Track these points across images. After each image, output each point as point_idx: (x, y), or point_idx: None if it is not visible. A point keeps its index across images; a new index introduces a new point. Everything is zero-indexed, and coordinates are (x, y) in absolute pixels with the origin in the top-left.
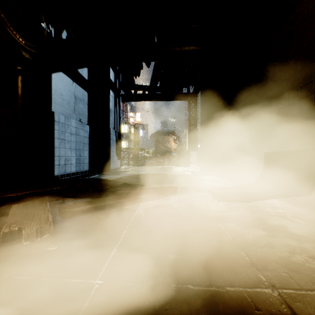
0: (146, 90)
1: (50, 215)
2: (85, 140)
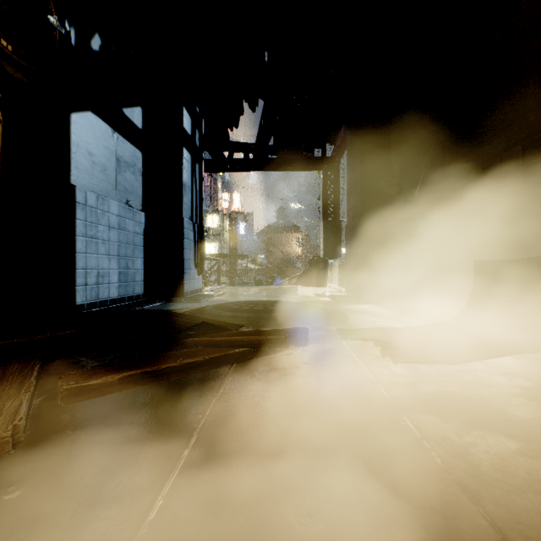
0: (250, 152)
1: (26, 402)
2: (138, 238)
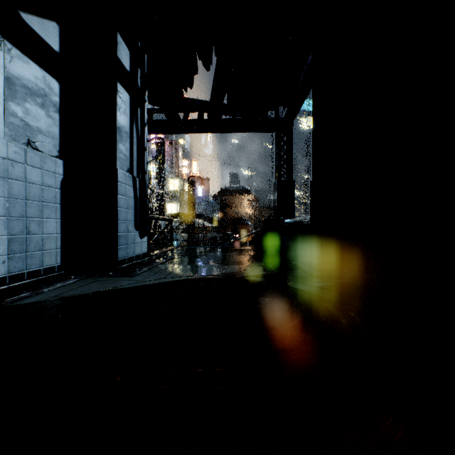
0: (204, 111)
1: None
2: (50, 193)
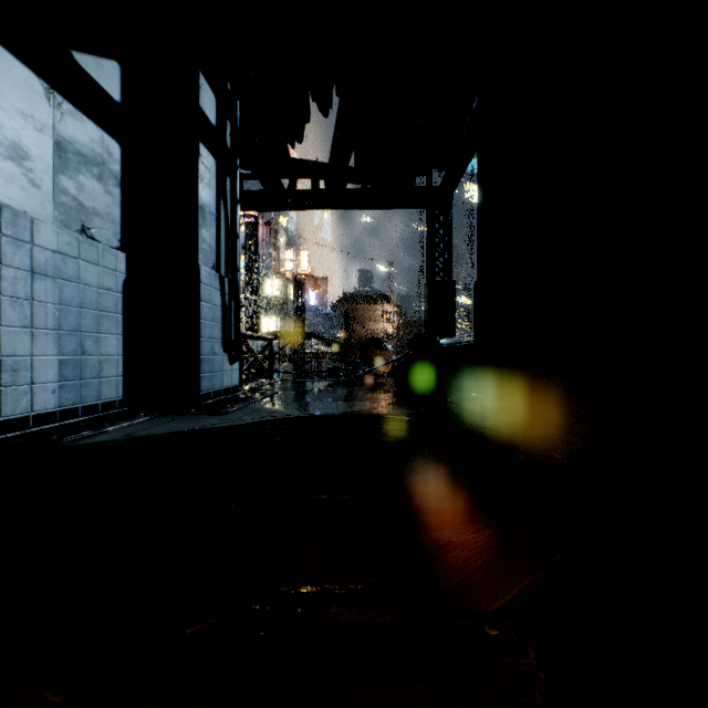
0: (321, 177)
1: None
2: (109, 298)
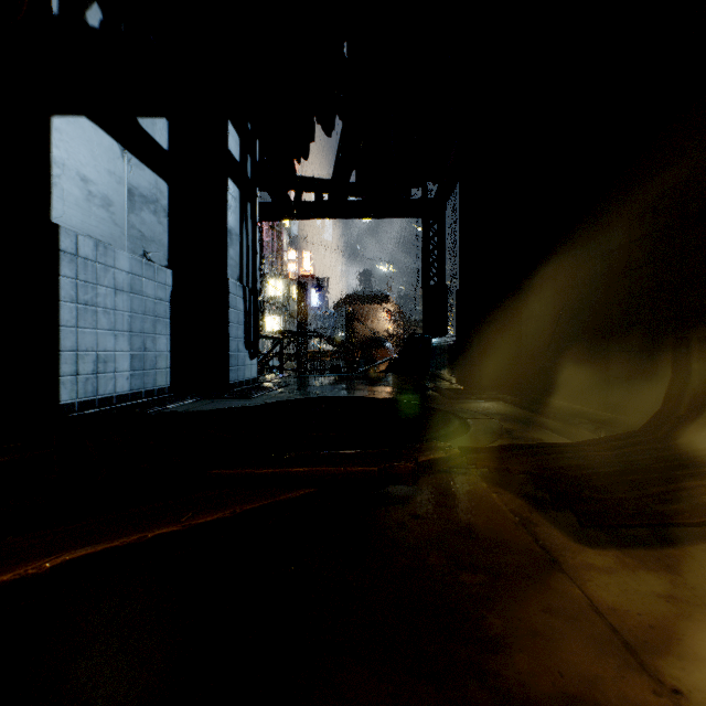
0: (324, 192)
1: None
2: (161, 307)
